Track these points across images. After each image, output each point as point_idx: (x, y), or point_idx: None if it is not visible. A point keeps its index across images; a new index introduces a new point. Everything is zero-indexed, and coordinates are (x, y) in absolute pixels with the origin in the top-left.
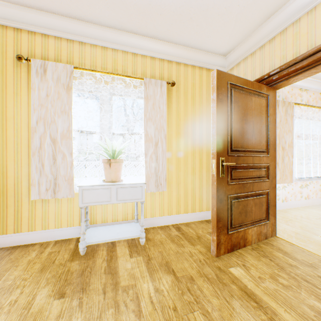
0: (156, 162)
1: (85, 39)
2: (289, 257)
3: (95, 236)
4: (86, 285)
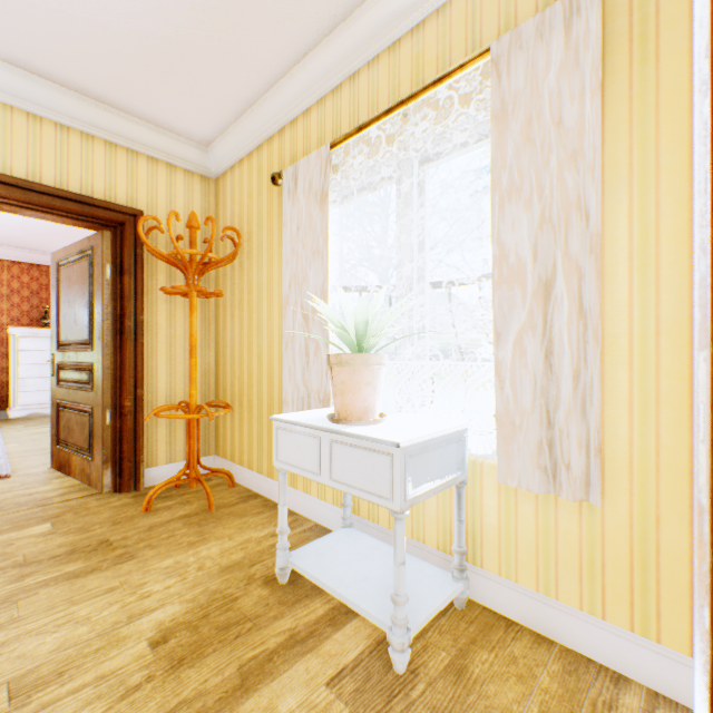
0: (544, 367)
1: (355, 61)
2: None
3: (321, 553)
4: (191, 659)
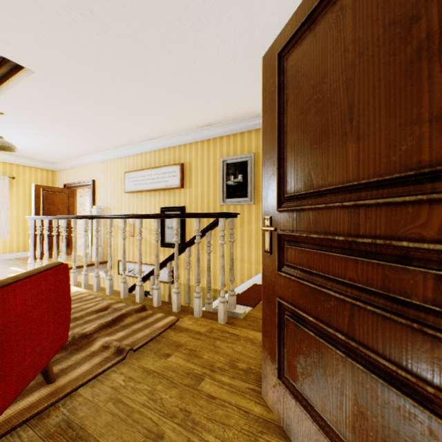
0: (1, 222)
1: None
2: (70, 257)
3: None
4: None
